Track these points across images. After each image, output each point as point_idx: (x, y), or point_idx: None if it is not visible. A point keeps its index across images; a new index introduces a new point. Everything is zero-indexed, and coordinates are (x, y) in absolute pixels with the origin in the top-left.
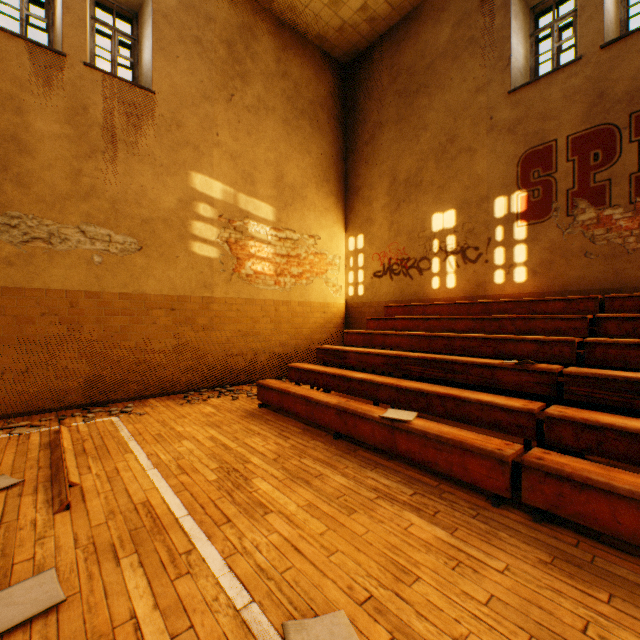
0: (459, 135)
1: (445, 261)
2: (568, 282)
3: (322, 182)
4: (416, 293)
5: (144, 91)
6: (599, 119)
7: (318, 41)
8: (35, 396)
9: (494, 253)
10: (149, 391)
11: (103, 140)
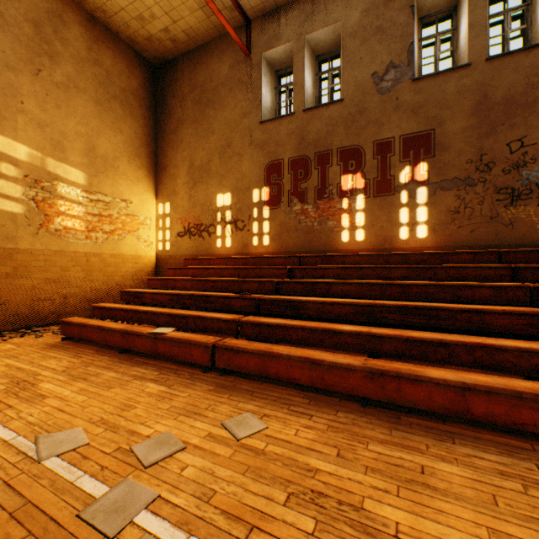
0: (233, 143)
1: (225, 228)
2: (289, 246)
3: (134, 157)
4: (207, 250)
5: None
6: (302, 152)
7: (130, 42)
8: None
9: (253, 225)
10: None
11: None
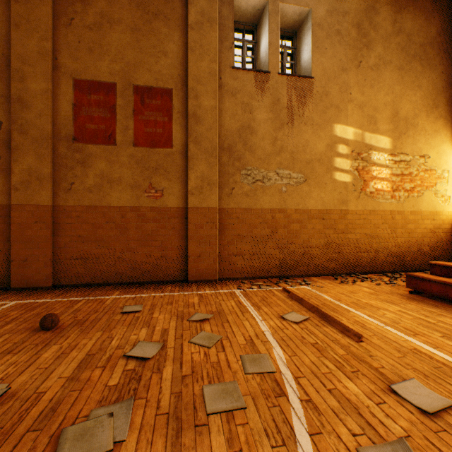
0: None
1: None
2: None
3: (431, 109)
4: None
5: (307, 79)
6: None
7: None
8: (256, 268)
9: None
10: (309, 272)
11: (286, 116)
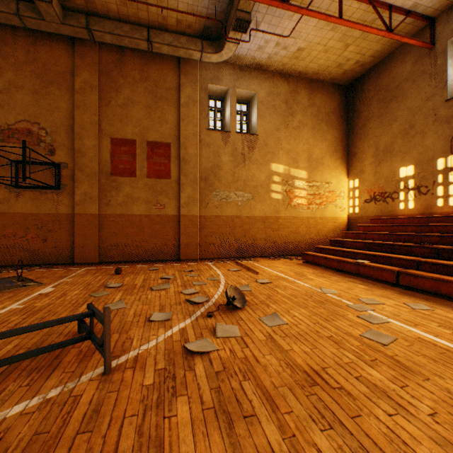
0: (415, 124)
1: (407, 194)
2: None
3: (333, 153)
4: (390, 211)
5: (254, 135)
6: None
7: (330, 81)
8: (222, 252)
9: (436, 189)
10: (255, 255)
11: (241, 159)
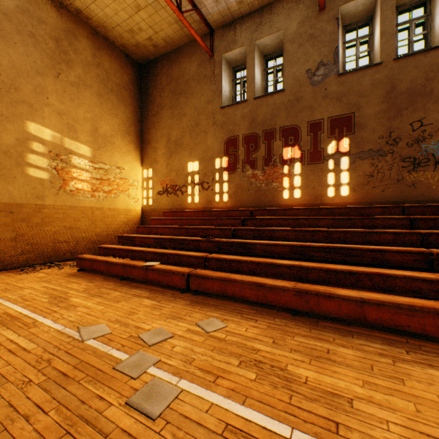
0: (200, 123)
1: (194, 188)
2: (243, 202)
3: (126, 134)
4: (180, 204)
5: None
6: (253, 130)
7: (123, 48)
8: None
9: (215, 186)
10: None
11: None
